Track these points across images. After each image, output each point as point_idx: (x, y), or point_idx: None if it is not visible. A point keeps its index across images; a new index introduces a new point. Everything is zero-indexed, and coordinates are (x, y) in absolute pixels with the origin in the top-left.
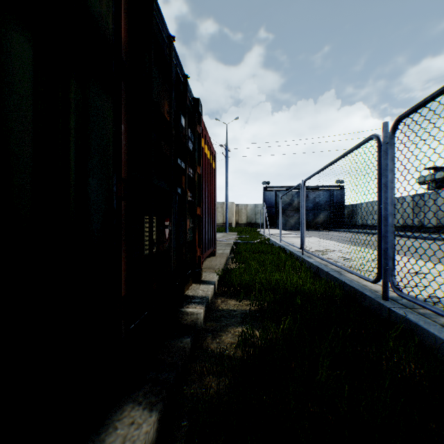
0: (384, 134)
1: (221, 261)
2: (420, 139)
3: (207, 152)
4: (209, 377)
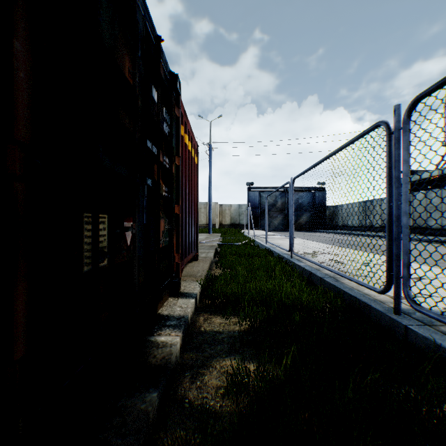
0: (396, 119)
1: (204, 267)
2: None
3: (187, 142)
4: None
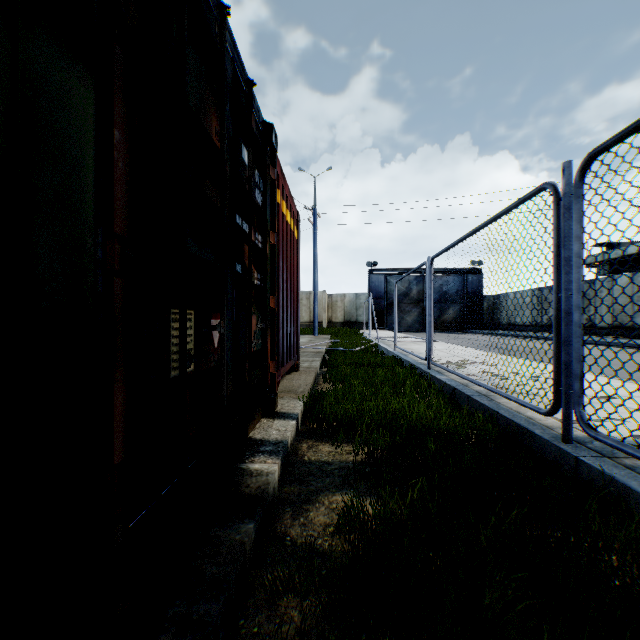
0: (566, 180)
1: (307, 380)
2: (630, 185)
3: (285, 211)
4: (286, 598)
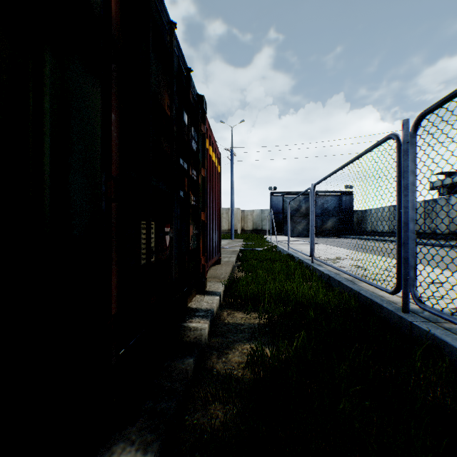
0: (404, 132)
1: (227, 270)
2: (446, 136)
3: (211, 154)
4: (214, 404)
